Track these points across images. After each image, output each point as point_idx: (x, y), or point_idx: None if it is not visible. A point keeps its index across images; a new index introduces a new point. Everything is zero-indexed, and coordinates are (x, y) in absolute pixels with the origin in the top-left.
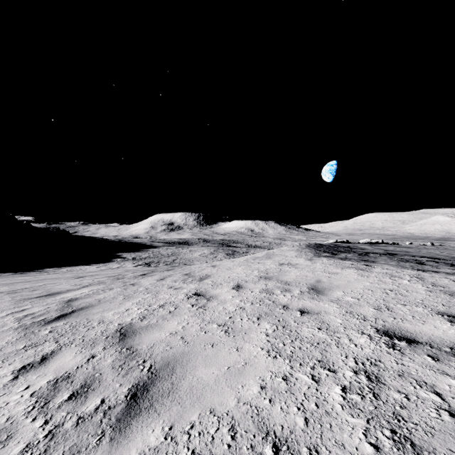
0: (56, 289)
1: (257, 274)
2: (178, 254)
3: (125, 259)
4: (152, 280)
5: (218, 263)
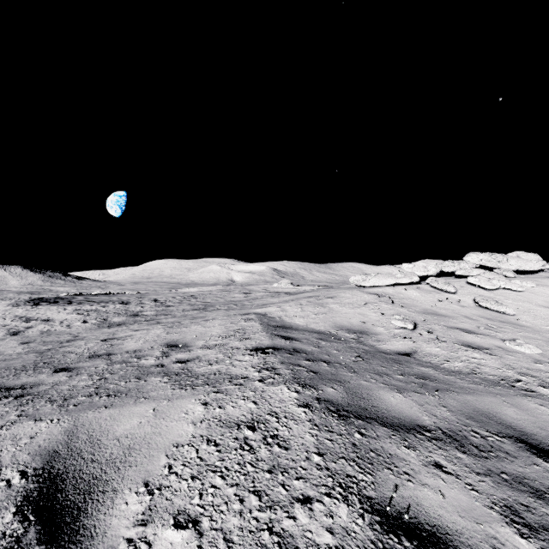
0: None
1: None
2: None
3: None
4: None
5: None
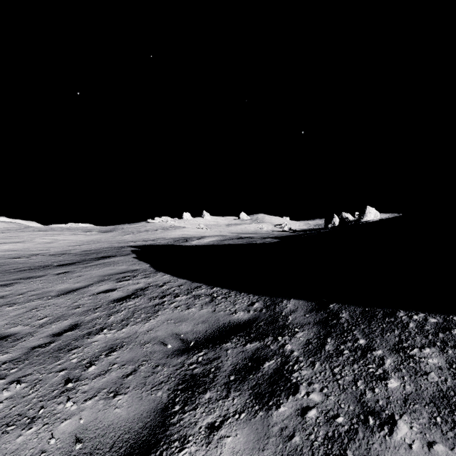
0: None
1: None
2: None
3: None
4: None
5: None
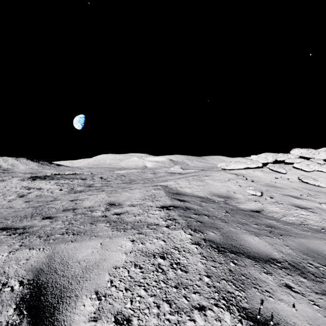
0: None
1: None
2: None
3: None
4: None
5: None
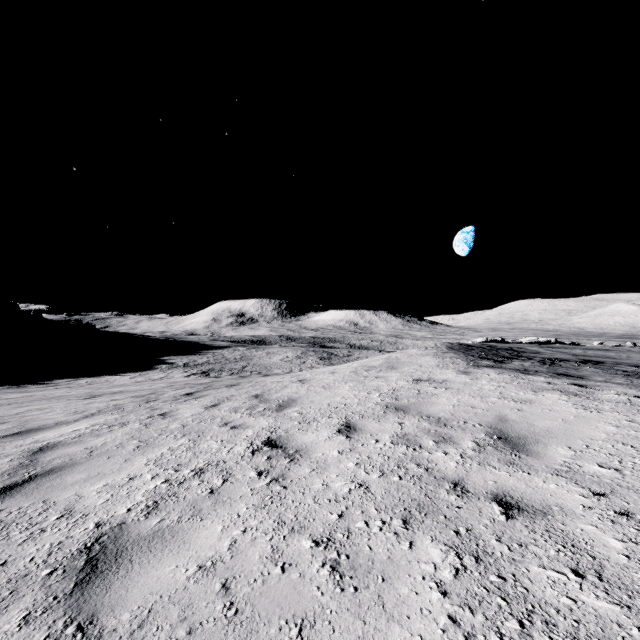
0: (38, 421)
1: (378, 400)
2: (250, 359)
3: (173, 366)
4: (198, 407)
5: (309, 375)
